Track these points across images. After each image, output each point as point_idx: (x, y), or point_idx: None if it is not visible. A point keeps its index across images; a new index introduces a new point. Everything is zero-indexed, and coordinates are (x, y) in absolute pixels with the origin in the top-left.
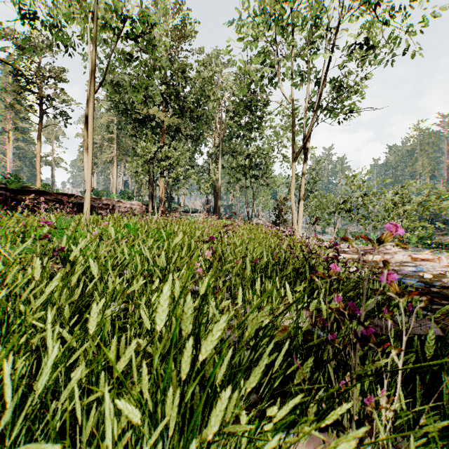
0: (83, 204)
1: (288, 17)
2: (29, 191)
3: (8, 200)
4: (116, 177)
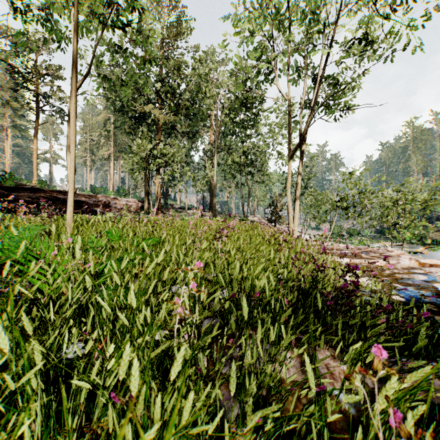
0: (79, 201)
1: (284, 13)
2: (23, 188)
3: (2, 197)
4: (113, 173)
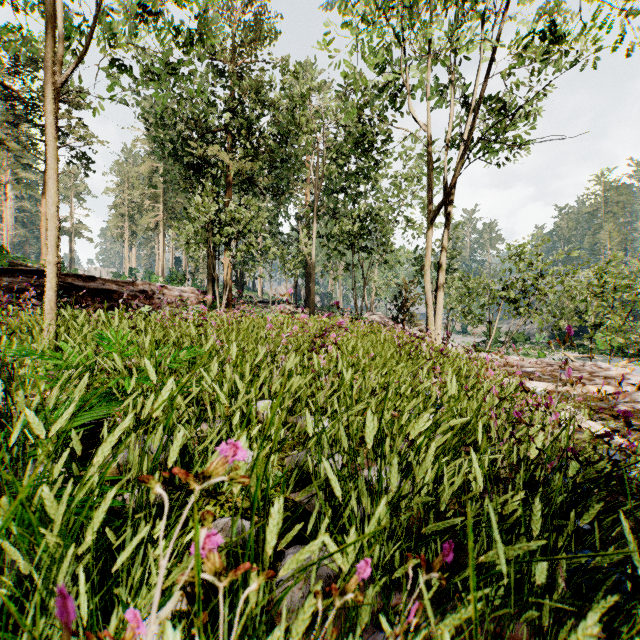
0: (107, 291)
1: None
2: (21, 270)
3: None
4: (162, 251)
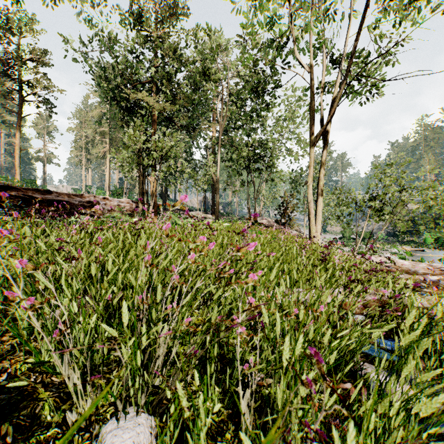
0: (60, 201)
1: None
2: None
3: None
4: (108, 173)
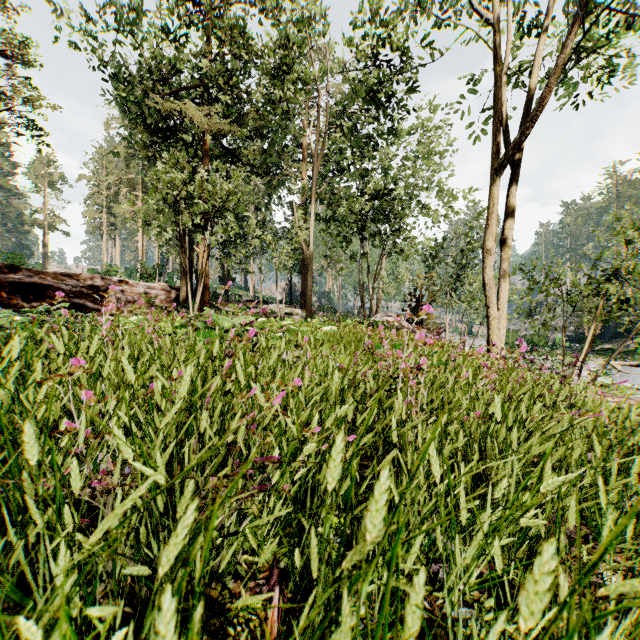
0: (36, 285)
1: None
2: None
3: None
4: (141, 244)
